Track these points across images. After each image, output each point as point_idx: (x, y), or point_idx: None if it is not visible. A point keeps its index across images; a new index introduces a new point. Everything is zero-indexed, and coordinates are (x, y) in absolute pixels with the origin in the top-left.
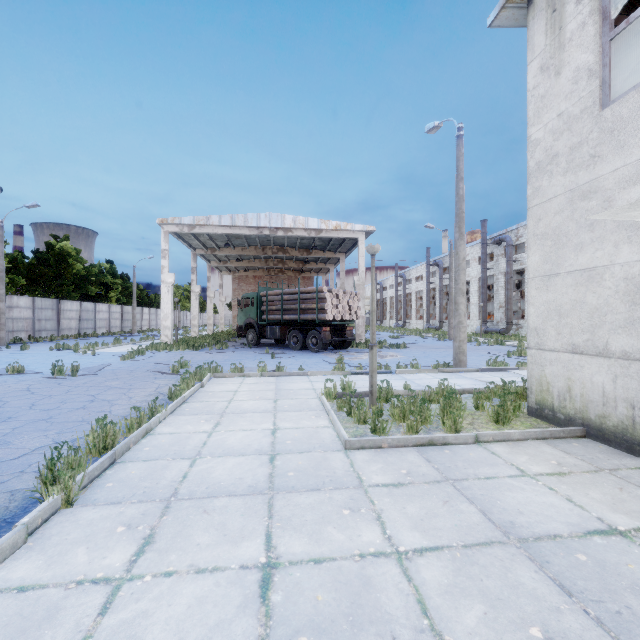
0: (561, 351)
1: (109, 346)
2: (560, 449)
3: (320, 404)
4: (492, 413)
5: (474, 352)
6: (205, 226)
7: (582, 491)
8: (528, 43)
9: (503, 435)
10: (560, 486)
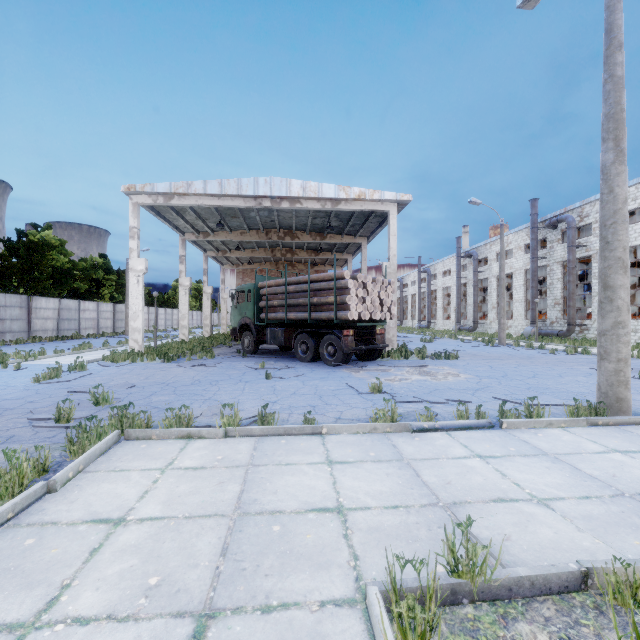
0: None
1: (64, 354)
2: None
3: None
4: None
5: (566, 367)
6: (186, 196)
7: None
8: None
9: None
10: None
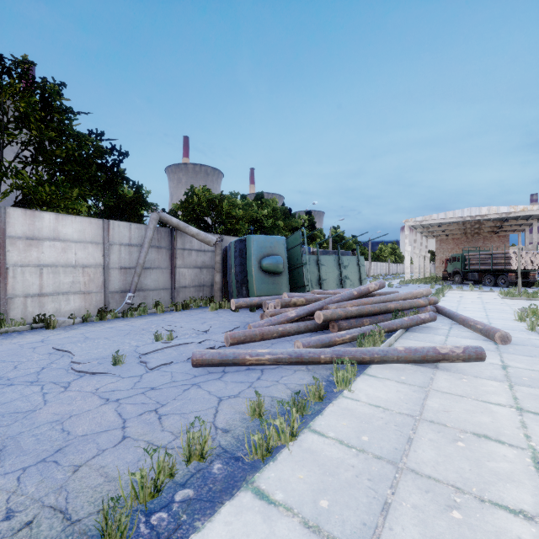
0: None
1: None
2: None
3: (497, 296)
4: None
5: None
6: (428, 220)
7: None
8: None
9: None
10: None
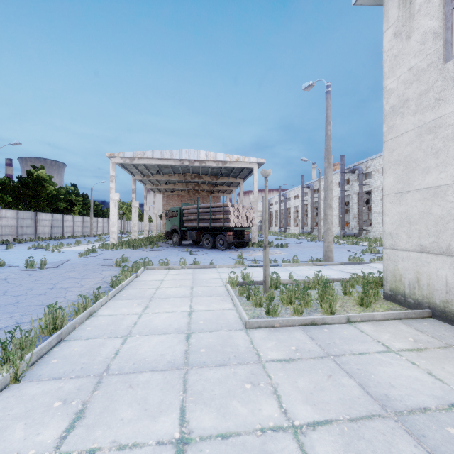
0: (411, 250)
1: (72, 246)
2: (414, 328)
3: (226, 290)
4: (358, 298)
5: (337, 250)
6: (142, 158)
7: (439, 365)
8: (384, 16)
9: (368, 316)
10: (420, 361)
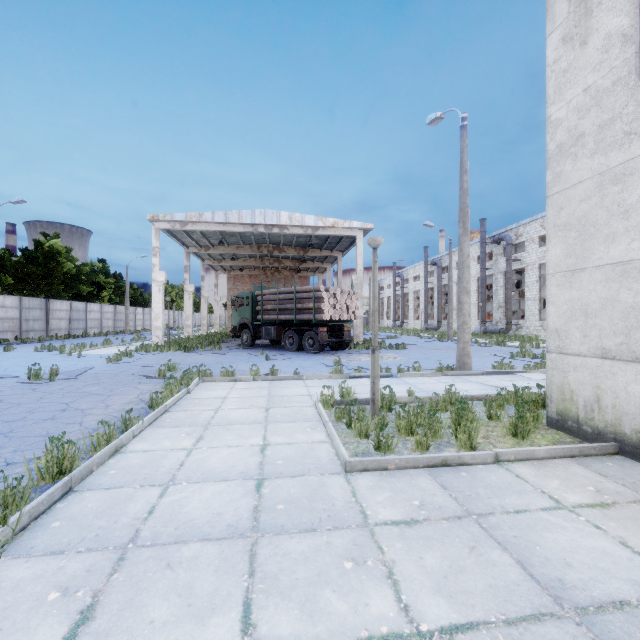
0: (588, 356)
1: (98, 347)
2: (594, 470)
3: (316, 413)
4: (509, 425)
5: (476, 353)
6: (198, 223)
7: (636, 530)
8: (547, 13)
9: (526, 453)
10: (607, 523)
